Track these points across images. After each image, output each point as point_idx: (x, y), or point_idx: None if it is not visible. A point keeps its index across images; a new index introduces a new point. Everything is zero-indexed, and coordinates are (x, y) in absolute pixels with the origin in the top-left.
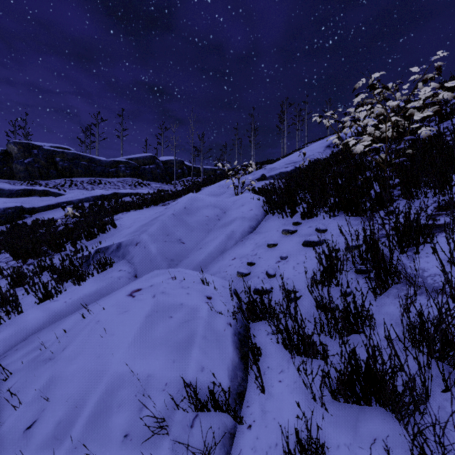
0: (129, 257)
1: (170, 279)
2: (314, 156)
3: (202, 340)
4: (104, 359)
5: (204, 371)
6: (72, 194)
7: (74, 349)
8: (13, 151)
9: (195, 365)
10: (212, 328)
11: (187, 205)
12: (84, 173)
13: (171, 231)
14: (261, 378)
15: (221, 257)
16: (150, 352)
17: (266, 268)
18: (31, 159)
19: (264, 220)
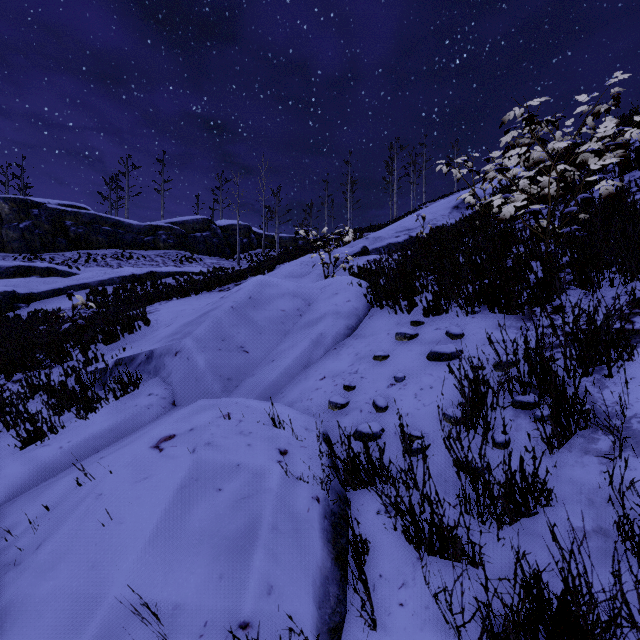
0: (164, 374)
1: (221, 419)
2: (436, 221)
3: (270, 532)
4: (102, 572)
5: (273, 594)
6: (90, 273)
7: (54, 549)
8: (3, 211)
9: (258, 582)
10: (288, 509)
11: (253, 293)
12: (108, 242)
13: (229, 333)
14: (370, 598)
15: (304, 375)
16: (181, 558)
17: (372, 395)
18: (29, 223)
19: (368, 317)
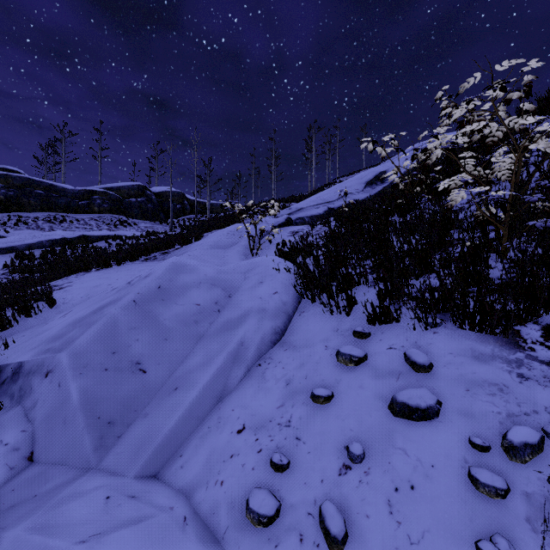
0: (28, 403)
1: None
2: (352, 195)
3: None
4: None
5: None
6: (17, 236)
7: None
8: None
9: None
10: None
11: (164, 281)
12: (40, 205)
13: (124, 342)
14: None
15: (215, 417)
16: None
17: (317, 492)
18: None
19: (298, 313)
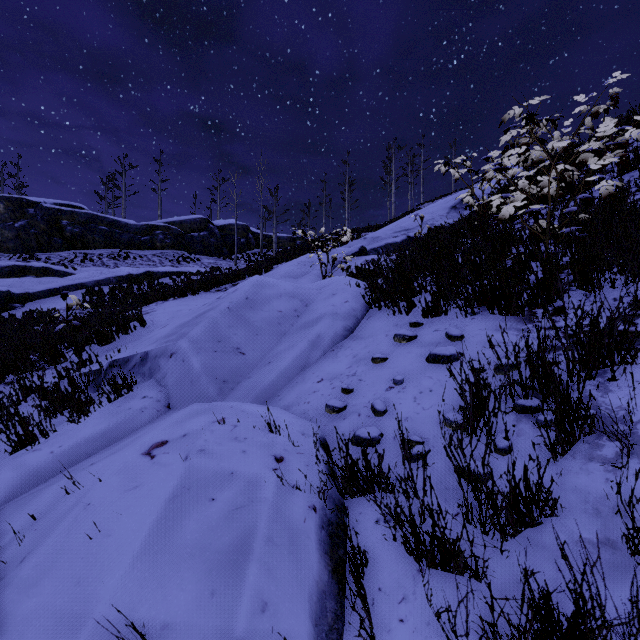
0: (159, 376)
1: (216, 424)
2: (434, 221)
3: (265, 545)
4: (87, 589)
5: (267, 611)
6: (86, 273)
7: (38, 563)
8: None
9: (251, 599)
10: (284, 520)
11: (250, 293)
12: (104, 242)
13: (225, 335)
14: (369, 614)
15: (301, 377)
16: (171, 573)
17: (371, 398)
18: (25, 222)
19: (366, 318)
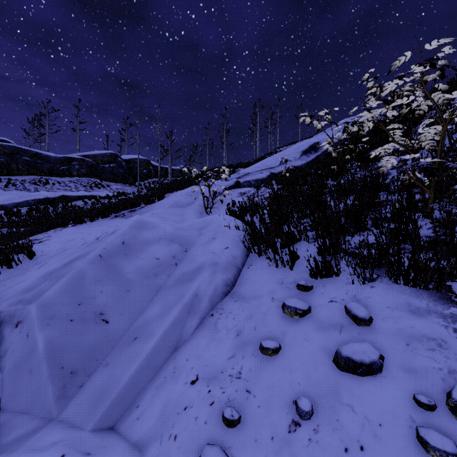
0: None
1: None
2: (290, 162)
3: None
4: None
5: None
6: (6, 196)
7: None
8: None
9: None
10: None
11: (127, 237)
12: (27, 170)
13: (89, 293)
14: None
15: (171, 367)
16: None
17: (268, 451)
18: None
19: (247, 266)
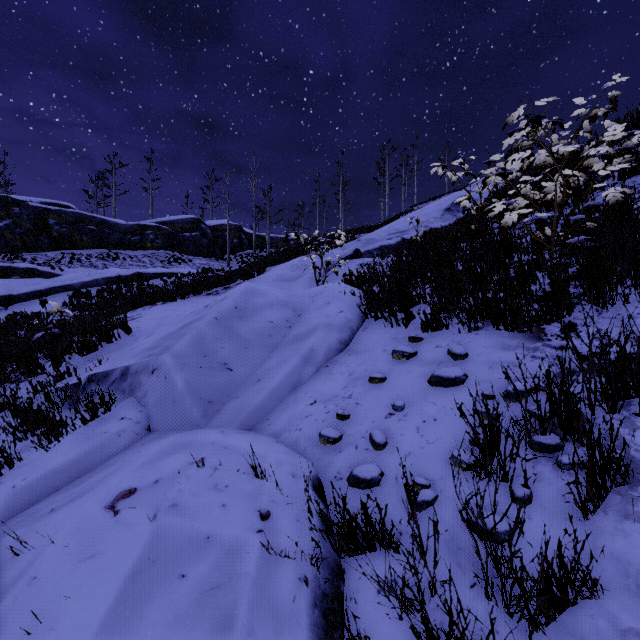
0: (139, 393)
1: (193, 466)
2: (429, 223)
3: None
4: None
5: None
6: (73, 274)
7: None
8: None
9: None
10: (269, 602)
11: (239, 302)
12: (93, 242)
13: (212, 348)
14: None
15: (292, 398)
16: None
17: (369, 427)
18: (10, 221)
19: (362, 329)
